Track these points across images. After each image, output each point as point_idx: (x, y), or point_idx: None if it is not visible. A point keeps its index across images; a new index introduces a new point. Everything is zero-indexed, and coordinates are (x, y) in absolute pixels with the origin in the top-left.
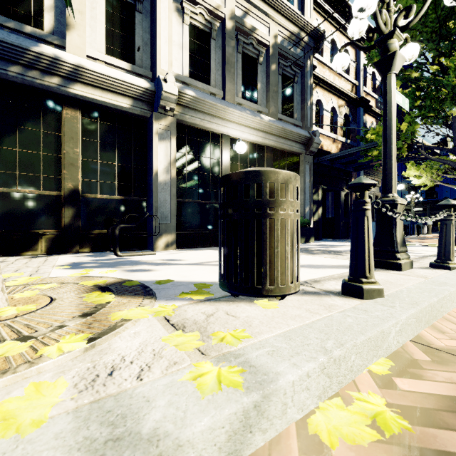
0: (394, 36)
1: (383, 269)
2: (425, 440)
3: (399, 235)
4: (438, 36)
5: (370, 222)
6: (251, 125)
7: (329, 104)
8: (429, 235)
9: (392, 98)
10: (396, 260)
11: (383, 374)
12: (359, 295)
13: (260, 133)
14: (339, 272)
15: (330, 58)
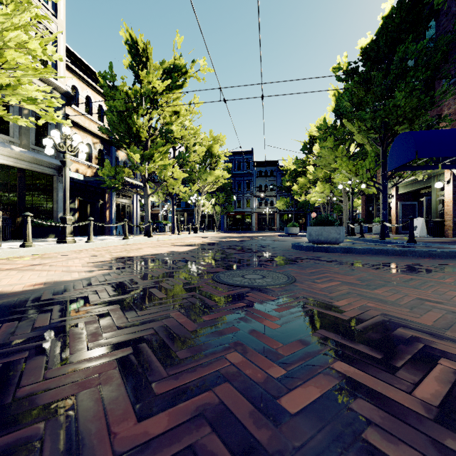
0: (67, 153)
1: (61, 244)
2: (7, 259)
3: (69, 230)
4: (128, 134)
5: (30, 226)
6: (1, 153)
7: (85, 141)
8: (170, 232)
9: (66, 177)
10: (66, 240)
11: (11, 257)
12: (24, 247)
13: (11, 159)
14: (36, 245)
15: (87, 107)
